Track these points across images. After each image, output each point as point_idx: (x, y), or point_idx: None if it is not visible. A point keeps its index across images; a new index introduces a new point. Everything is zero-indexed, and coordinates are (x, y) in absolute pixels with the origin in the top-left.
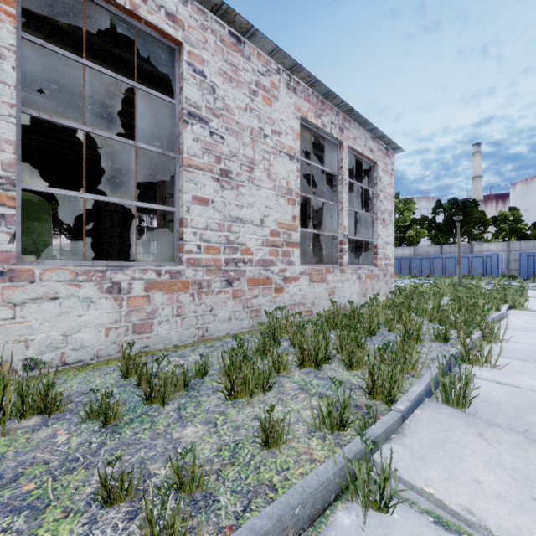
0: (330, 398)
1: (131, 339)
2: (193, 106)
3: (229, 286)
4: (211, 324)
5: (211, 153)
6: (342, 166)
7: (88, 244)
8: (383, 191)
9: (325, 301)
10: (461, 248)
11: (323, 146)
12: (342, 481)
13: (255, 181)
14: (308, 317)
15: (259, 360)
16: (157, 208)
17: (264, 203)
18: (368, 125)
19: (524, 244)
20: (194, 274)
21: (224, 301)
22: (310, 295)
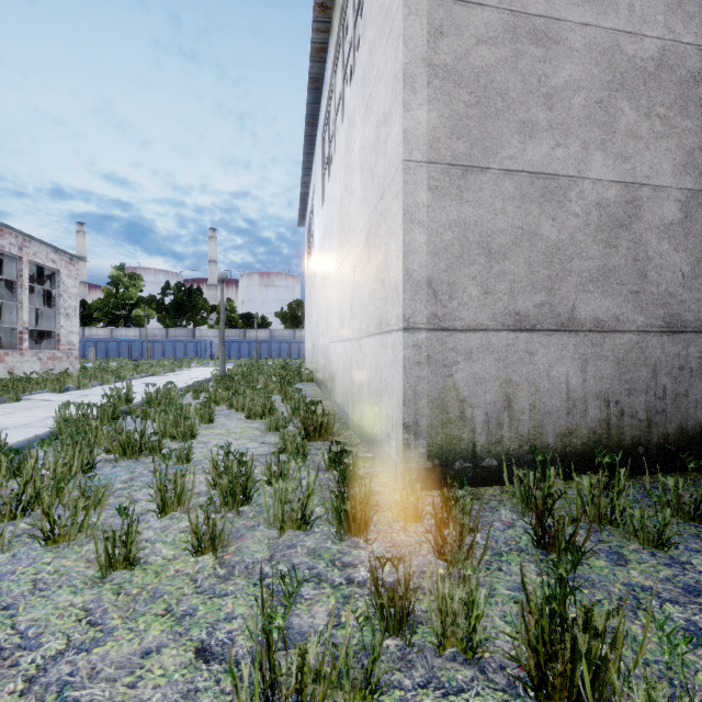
0: (4, 391)
1: None
2: None
3: None
4: None
5: None
6: (22, 275)
7: None
8: (68, 292)
9: (4, 376)
10: (185, 332)
11: None
12: (7, 400)
13: None
14: None
15: None
16: None
17: None
18: (49, 245)
19: (231, 332)
20: None
21: None
22: None
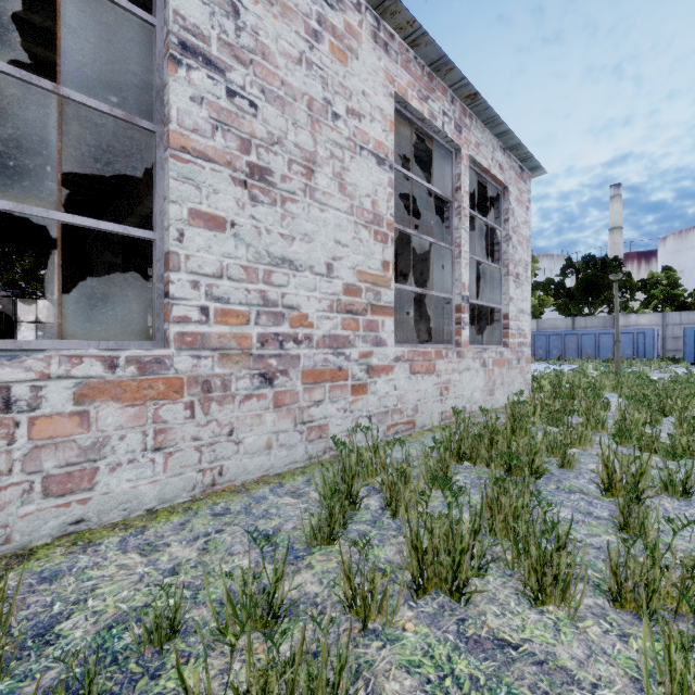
0: None
1: (38, 509)
2: (190, 32)
3: (266, 386)
4: (230, 460)
5: (230, 131)
6: (459, 186)
7: (79, 313)
8: (517, 232)
9: (434, 404)
10: (600, 321)
11: (426, 162)
12: None
13: (317, 194)
14: (408, 433)
15: (318, 562)
16: (112, 231)
17: (333, 235)
18: (499, 125)
19: (686, 317)
20: (194, 364)
21: (256, 415)
22: (411, 395)
